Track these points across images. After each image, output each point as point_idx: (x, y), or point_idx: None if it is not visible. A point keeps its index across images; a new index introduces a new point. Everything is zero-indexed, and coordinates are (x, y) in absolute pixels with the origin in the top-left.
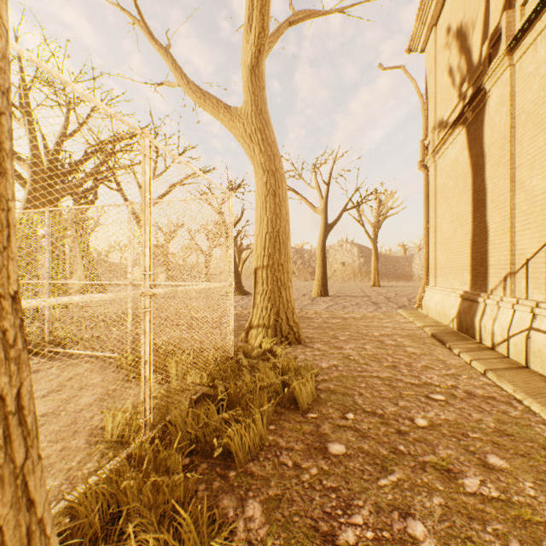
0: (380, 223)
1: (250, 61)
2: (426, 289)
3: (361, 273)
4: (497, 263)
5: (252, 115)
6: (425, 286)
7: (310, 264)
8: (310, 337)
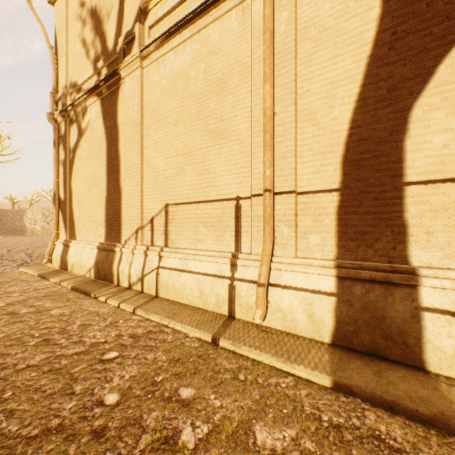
0: None
1: None
2: (57, 243)
3: None
4: (131, 219)
5: None
6: (56, 240)
7: None
8: None
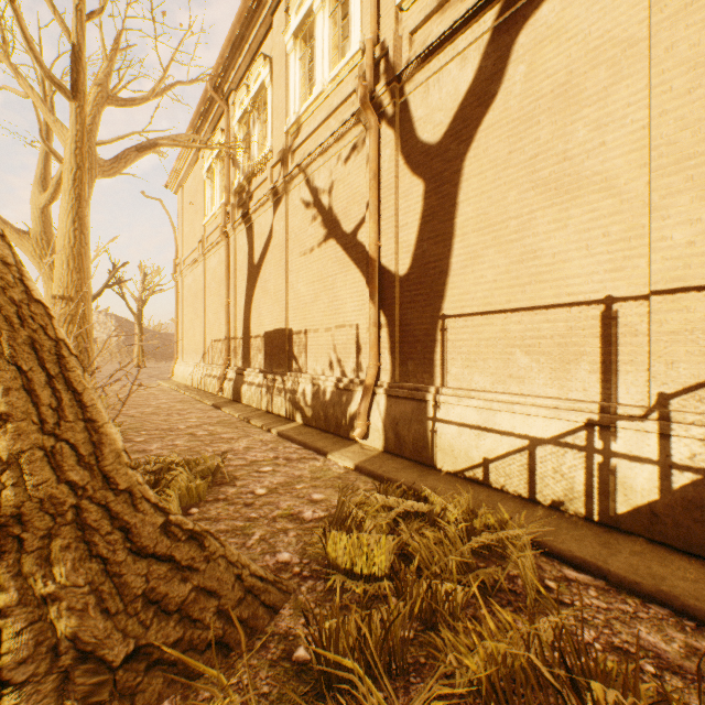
0: (146, 299)
1: (43, 207)
2: (177, 364)
3: (122, 353)
4: (202, 348)
5: (43, 242)
6: (177, 362)
7: None
8: None
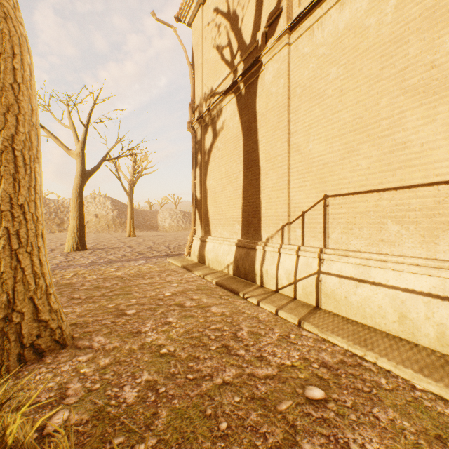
0: (136, 180)
1: None
2: (194, 238)
3: (115, 224)
4: (275, 214)
5: None
6: (192, 235)
7: (58, 214)
8: (80, 323)
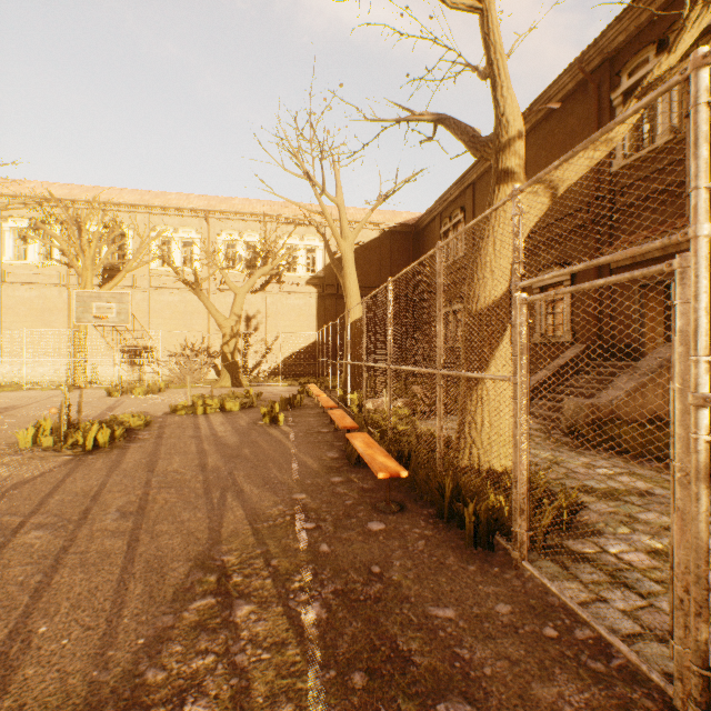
0: None
1: None
2: None
3: None
4: None
5: None
6: None
7: None
8: None
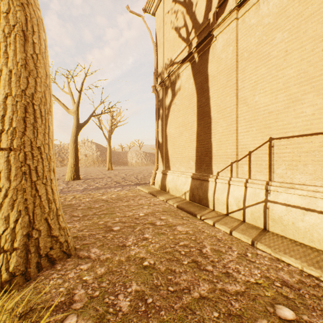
0: (113, 130)
1: None
2: (157, 172)
3: (98, 161)
4: (224, 154)
5: None
6: (156, 169)
7: (60, 154)
8: (79, 236)
